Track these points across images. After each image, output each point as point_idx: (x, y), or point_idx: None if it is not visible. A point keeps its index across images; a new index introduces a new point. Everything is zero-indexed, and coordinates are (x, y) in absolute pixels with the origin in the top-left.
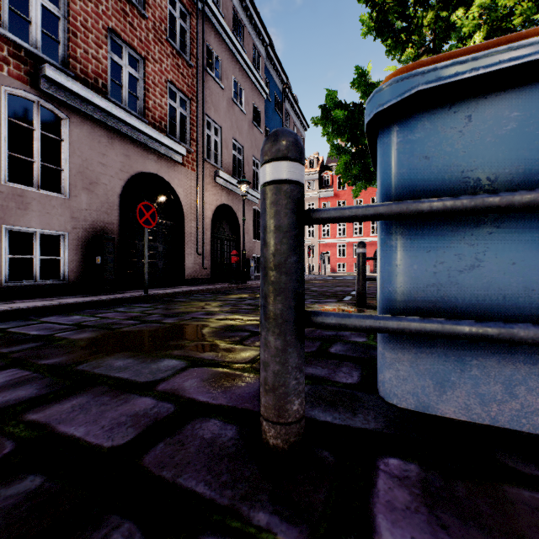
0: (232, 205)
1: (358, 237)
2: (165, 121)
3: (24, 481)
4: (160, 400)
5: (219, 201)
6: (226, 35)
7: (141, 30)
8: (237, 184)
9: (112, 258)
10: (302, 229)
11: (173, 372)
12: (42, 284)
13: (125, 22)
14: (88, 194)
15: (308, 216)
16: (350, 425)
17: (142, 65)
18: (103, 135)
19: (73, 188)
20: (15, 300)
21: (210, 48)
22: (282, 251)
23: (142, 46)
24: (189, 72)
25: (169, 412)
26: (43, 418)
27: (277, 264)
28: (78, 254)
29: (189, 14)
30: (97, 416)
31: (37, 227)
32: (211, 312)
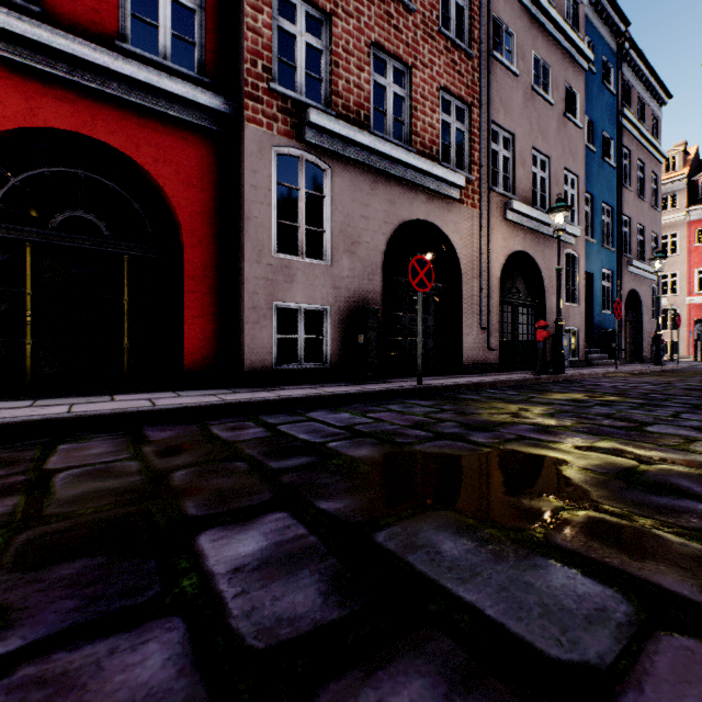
0: (530, 252)
1: None
2: (436, 145)
3: None
4: None
5: (511, 248)
6: None
7: (407, 31)
8: (540, 218)
9: (375, 337)
10: None
11: (616, 637)
12: (306, 368)
13: (388, 28)
14: (349, 257)
15: None
16: None
17: (408, 77)
18: (364, 180)
19: (335, 252)
20: (283, 385)
21: (498, 21)
22: None
23: (409, 52)
24: (467, 66)
25: None
26: None
27: None
28: (340, 332)
29: None
30: None
31: (301, 302)
32: (545, 426)
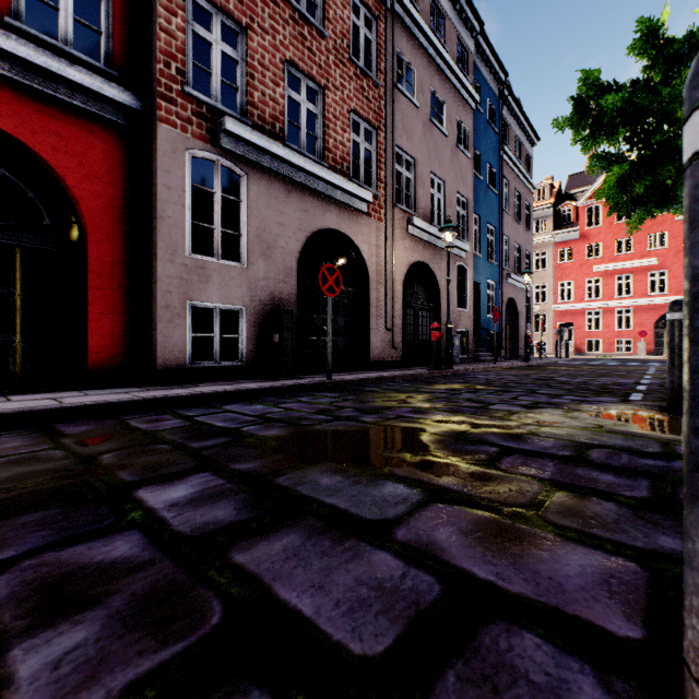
0: (428, 263)
1: (623, 298)
2: (347, 162)
3: None
4: (408, 562)
5: (412, 258)
6: (421, 35)
7: (320, 54)
8: (437, 234)
9: (290, 336)
10: None
11: (407, 508)
12: (221, 365)
13: (303, 48)
14: (265, 260)
15: None
16: None
17: (321, 97)
18: (280, 189)
19: (251, 255)
20: (198, 383)
21: (401, 56)
22: None
23: (322, 74)
24: (375, 93)
25: (434, 593)
26: (251, 563)
27: None
28: (256, 332)
29: (376, 19)
30: (322, 577)
31: (217, 302)
32: (420, 408)
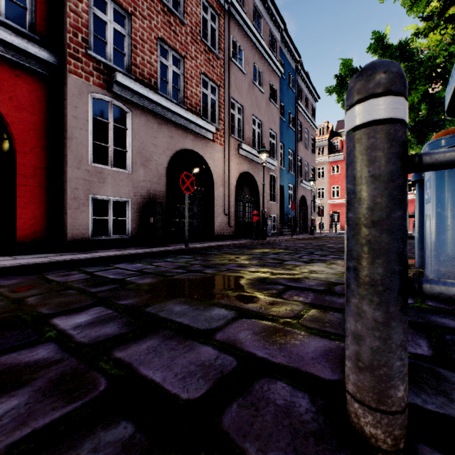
0: (252, 173)
1: None
2: (199, 106)
3: (118, 426)
4: (221, 351)
5: (241, 169)
6: (247, 28)
7: (181, 35)
8: (257, 154)
9: (161, 219)
10: (406, 178)
11: (225, 322)
12: (114, 238)
13: (170, 31)
14: (144, 169)
15: (417, 160)
16: (453, 416)
17: (182, 63)
18: (154, 122)
19: (134, 165)
20: (97, 250)
21: (235, 41)
22: (383, 204)
23: (182, 48)
24: (217, 63)
25: (233, 366)
26: (126, 357)
27: (376, 220)
28: (138, 216)
29: (218, 15)
30: (169, 361)
31: (111, 196)
32: (242, 264)
